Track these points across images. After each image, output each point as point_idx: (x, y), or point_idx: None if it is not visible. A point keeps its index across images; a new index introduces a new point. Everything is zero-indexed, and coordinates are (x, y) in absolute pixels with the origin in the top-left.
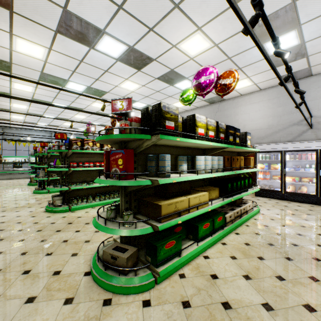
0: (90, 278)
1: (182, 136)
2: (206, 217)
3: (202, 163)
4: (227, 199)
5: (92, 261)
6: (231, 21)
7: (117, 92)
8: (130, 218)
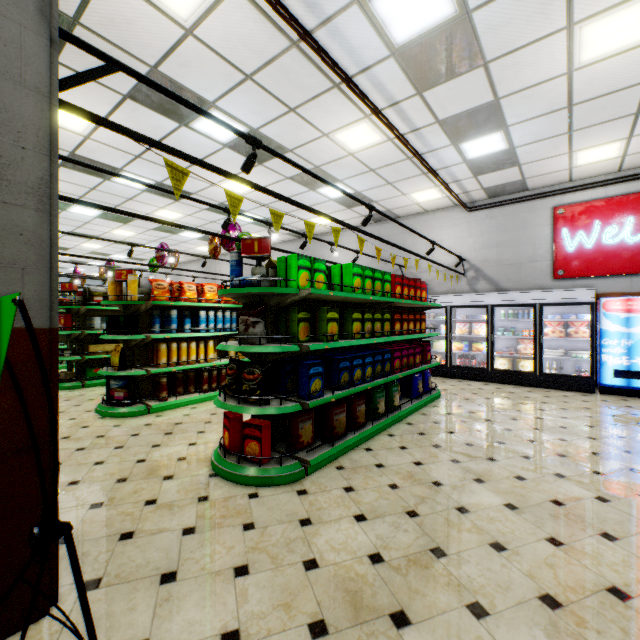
0: None
1: None
2: None
3: None
4: None
5: None
6: (185, 206)
7: (111, 236)
8: (69, 352)
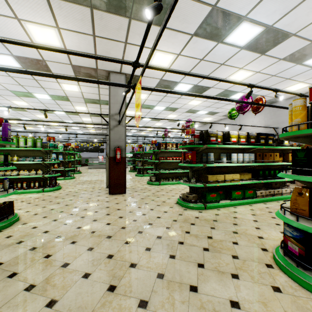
0: (177, 204)
1: (223, 142)
2: (240, 190)
3: (235, 157)
4: (257, 181)
5: (177, 199)
6: (264, 60)
7: (186, 107)
8: (194, 180)
